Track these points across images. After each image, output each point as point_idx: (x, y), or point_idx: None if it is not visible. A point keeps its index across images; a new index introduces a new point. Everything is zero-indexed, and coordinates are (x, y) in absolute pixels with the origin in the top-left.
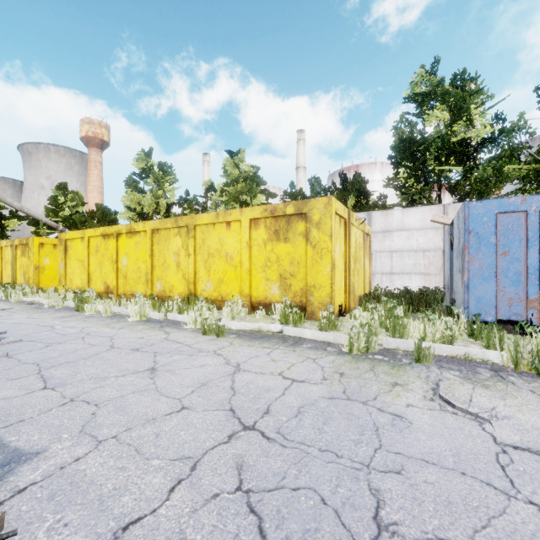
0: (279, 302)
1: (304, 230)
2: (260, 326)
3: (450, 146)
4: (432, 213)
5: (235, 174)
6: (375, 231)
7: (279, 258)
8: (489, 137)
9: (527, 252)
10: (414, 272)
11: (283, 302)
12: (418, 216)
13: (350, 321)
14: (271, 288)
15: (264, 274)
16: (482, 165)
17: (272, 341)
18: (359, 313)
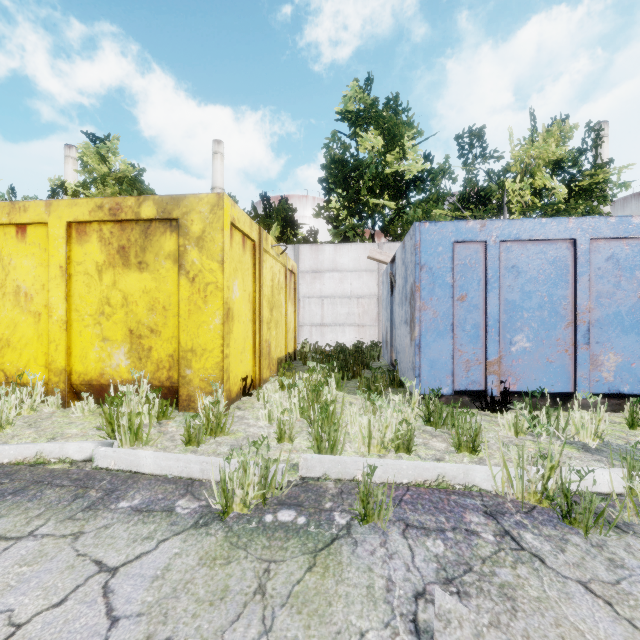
0: (128, 381)
1: (175, 250)
2: (40, 450)
3: (384, 177)
4: (367, 252)
5: (100, 170)
6: (304, 270)
7: (128, 299)
8: (420, 176)
9: (487, 297)
10: (348, 323)
11: (135, 381)
12: (352, 255)
13: (257, 405)
14: (112, 356)
15: (98, 329)
16: (413, 206)
17: (41, 499)
18: (273, 389)
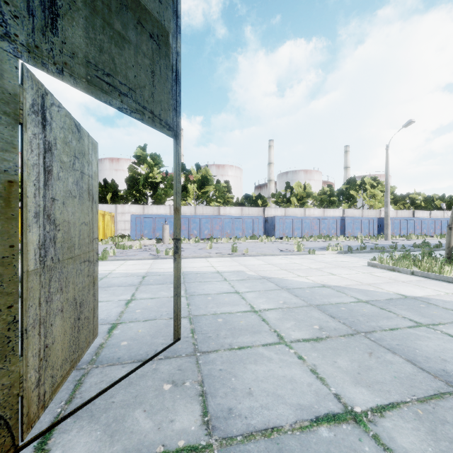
0: None
1: None
2: None
3: (148, 182)
4: (139, 207)
5: None
6: (119, 213)
7: None
8: (161, 181)
9: (141, 225)
10: None
11: None
12: (135, 208)
13: None
14: None
15: None
16: (161, 189)
17: None
18: None
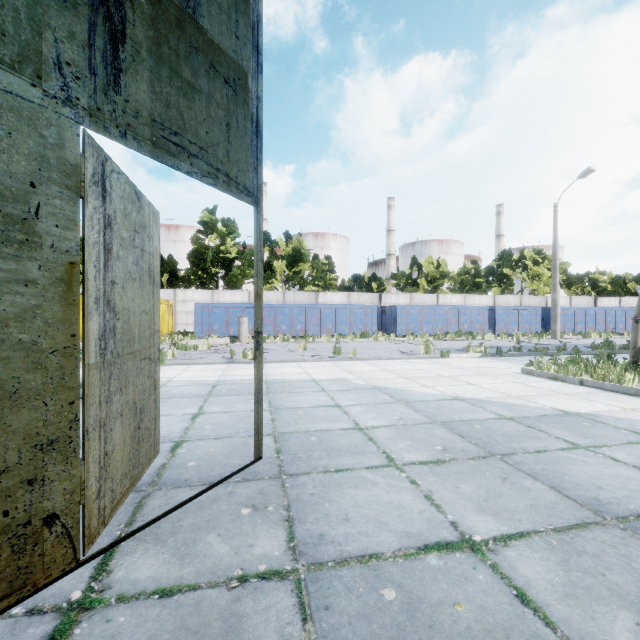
0: None
1: None
2: None
3: (218, 258)
4: (207, 293)
5: None
6: (179, 301)
7: None
8: (237, 257)
9: (209, 318)
10: None
11: None
12: (201, 294)
13: None
14: None
15: None
16: (236, 268)
17: None
18: None
